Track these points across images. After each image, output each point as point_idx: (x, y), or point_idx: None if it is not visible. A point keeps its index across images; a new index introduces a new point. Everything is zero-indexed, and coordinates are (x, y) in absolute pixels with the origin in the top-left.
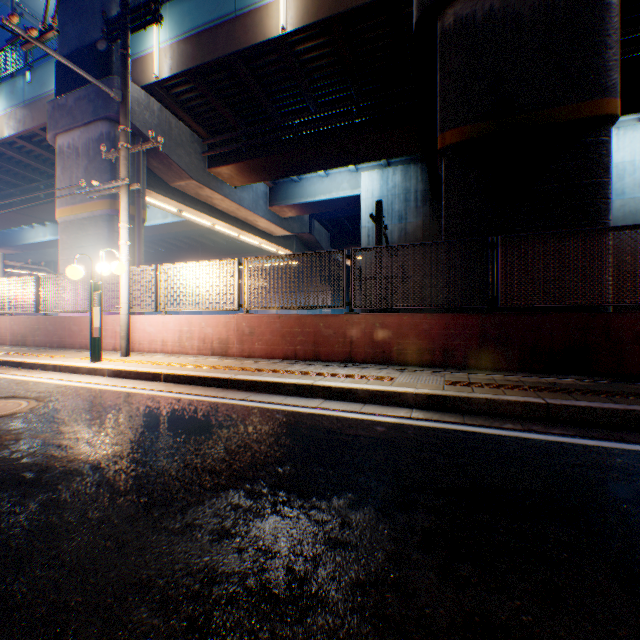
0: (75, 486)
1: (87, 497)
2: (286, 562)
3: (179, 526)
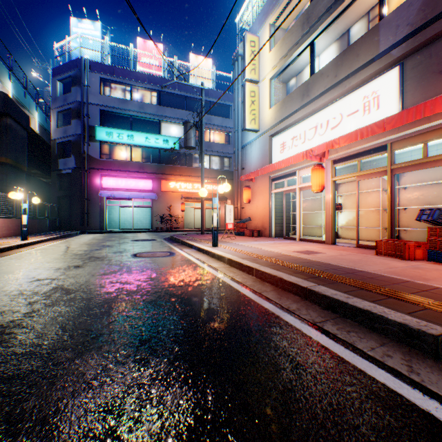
0: (7, 319)
1: (22, 311)
2: (59, 282)
3: (45, 293)
